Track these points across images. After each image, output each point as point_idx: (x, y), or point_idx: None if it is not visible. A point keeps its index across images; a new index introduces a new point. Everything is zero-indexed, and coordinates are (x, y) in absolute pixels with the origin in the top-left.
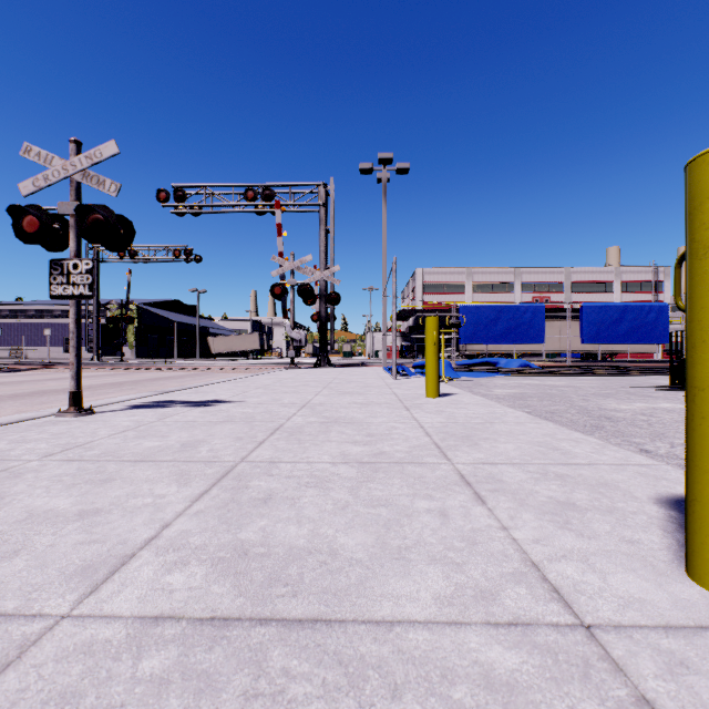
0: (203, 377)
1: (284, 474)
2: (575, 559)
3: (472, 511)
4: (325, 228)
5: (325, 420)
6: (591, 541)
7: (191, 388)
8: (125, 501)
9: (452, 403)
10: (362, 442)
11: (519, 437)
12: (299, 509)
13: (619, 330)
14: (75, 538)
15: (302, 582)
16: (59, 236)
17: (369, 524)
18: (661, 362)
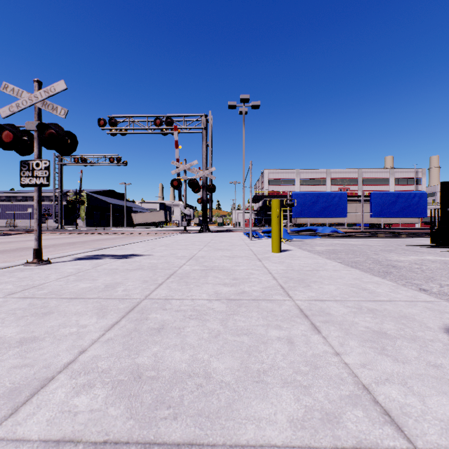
0: (127, 238)
1: (174, 308)
2: (396, 383)
3: (311, 339)
4: (206, 143)
5: (204, 268)
6: (405, 365)
7: (118, 246)
8: (57, 330)
9: (289, 256)
10: (230, 284)
11: (337, 280)
12: (183, 337)
13: (395, 209)
14: (12, 363)
15: (182, 404)
16: (27, 145)
17: (235, 350)
18: (422, 229)
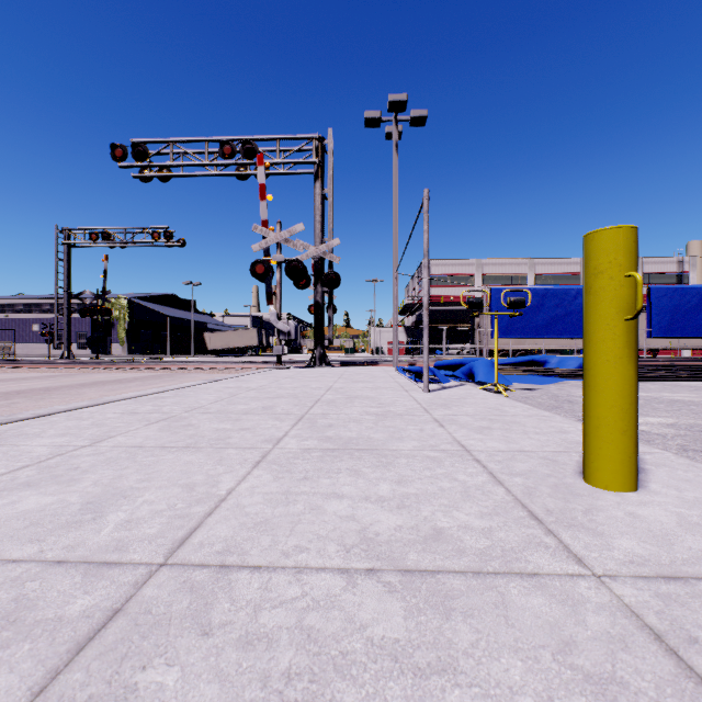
0: (159, 380)
1: None
2: None
3: None
4: (321, 193)
5: None
6: None
7: (16, 420)
8: None
9: None
10: None
11: None
12: None
13: (699, 320)
14: None
15: None
16: None
17: None
18: None
